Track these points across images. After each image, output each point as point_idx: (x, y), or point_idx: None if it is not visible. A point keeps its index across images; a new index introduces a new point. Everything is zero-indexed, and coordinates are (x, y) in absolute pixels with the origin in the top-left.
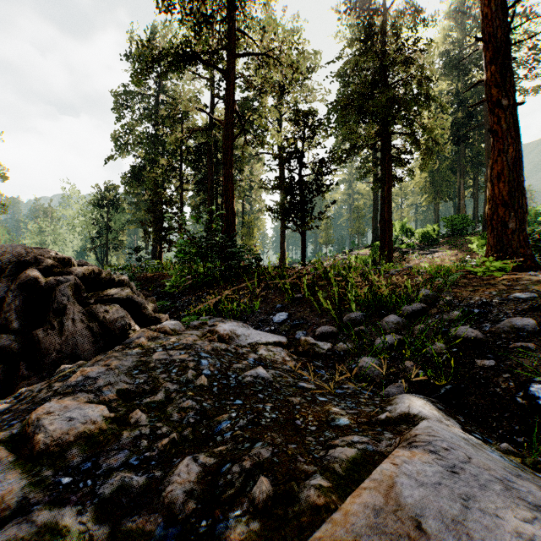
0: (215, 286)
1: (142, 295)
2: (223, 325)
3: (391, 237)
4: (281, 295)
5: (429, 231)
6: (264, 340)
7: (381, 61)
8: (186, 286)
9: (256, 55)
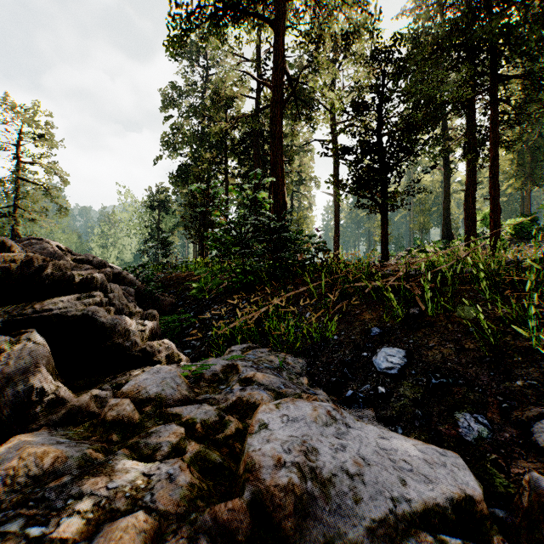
0: (260, 289)
1: (133, 306)
2: (272, 414)
3: (498, 223)
4: (373, 308)
5: (525, 221)
6: (415, 495)
7: None
8: (219, 290)
9: None
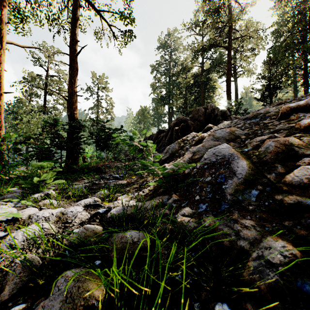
0: None
1: None
2: None
3: None
4: None
5: None
6: None
7: (307, 24)
8: None
9: (241, 37)
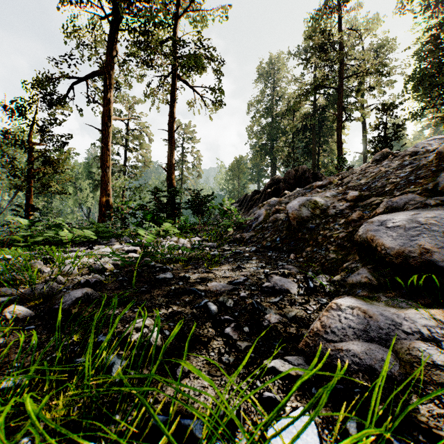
0: None
1: None
2: None
3: None
4: None
5: None
6: None
7: None
8: None
9: (355, 75)
